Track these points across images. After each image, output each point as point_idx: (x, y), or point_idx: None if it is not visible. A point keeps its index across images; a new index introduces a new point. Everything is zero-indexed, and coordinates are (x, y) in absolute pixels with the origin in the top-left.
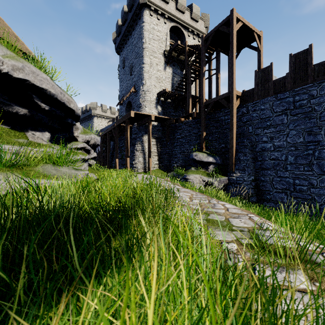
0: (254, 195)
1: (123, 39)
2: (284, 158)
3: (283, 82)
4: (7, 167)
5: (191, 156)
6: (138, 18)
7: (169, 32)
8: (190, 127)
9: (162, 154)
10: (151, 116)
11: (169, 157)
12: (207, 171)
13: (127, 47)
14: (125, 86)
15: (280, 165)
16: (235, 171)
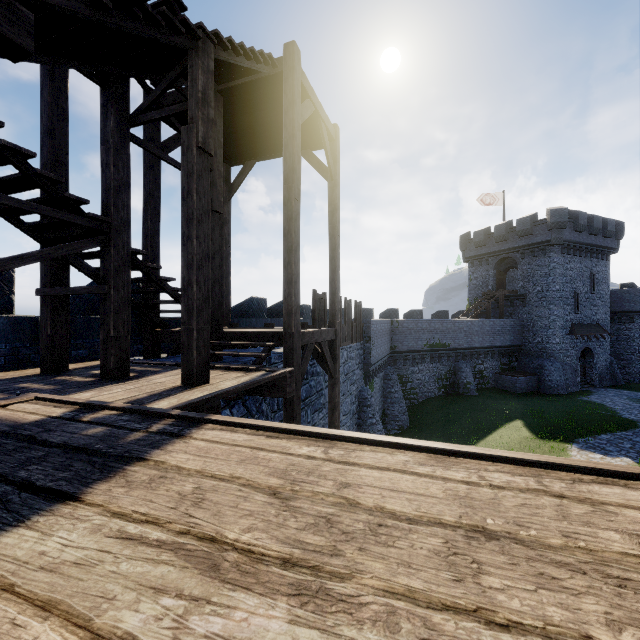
0: None
1: None
2: None
3: None
4: None
5: None
6: None
7: None
8: None
9: None
10: None
11: None
12: None
13: None
14: None
15: None
16: None
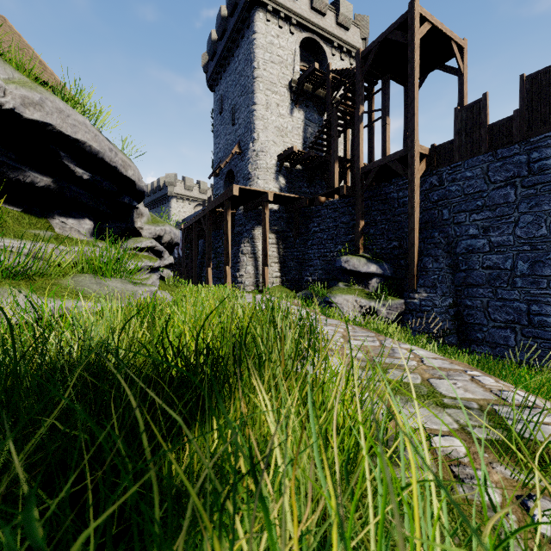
0: (453, 333)
1: (220, 64)
2: (509, 265)
3: (508, 127)
4: (9, 278)
5: (338, 263)
6: (245, 26)
7: (299, 48)
8: (336, 212)
9: (286, 259)
10: (267, 194)
11: (299, 264)
12: (368, 289)
13: (226, 77)
14: (224, 144)
15: (502, 278)
16: (419, 289)
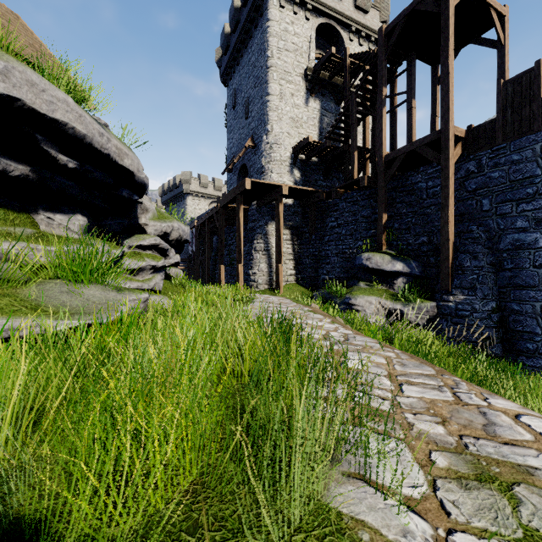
0: (497, 342)
1: (233, 57)
2: None
3: None
4: None
5: (359, 261)
6: (259, 14)
7: (314, 35)
8: (356, 205)
9: (301, 256)
10: (281, 187)
11: (315, 262)
12: (392, 289)
13: (239, 70)
14: (237, 139)
15: None
16: (454, 290)
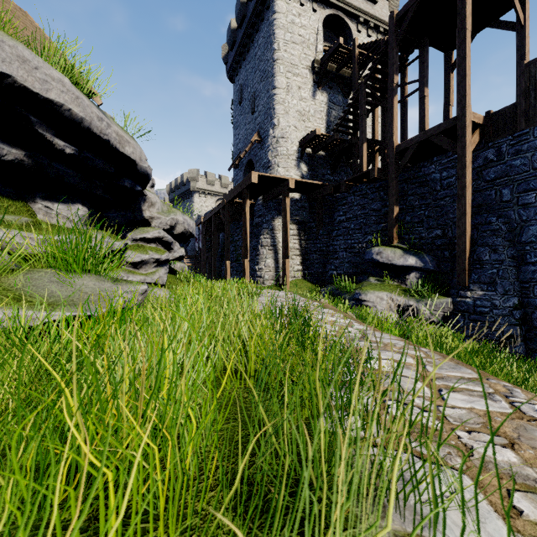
0: (520, 340)
1: (240, 52)
2: None
3: None
4: None
5: (369, 255)
6: (265, 7)
7: (322, 26)
8: (365, 198)
9: (309, 252)
10: (288, 181)
11: (322, 257)
12: (405, 285)
13: (246, 66)
14: (243, 135)
15: None
16: (472, 286)
